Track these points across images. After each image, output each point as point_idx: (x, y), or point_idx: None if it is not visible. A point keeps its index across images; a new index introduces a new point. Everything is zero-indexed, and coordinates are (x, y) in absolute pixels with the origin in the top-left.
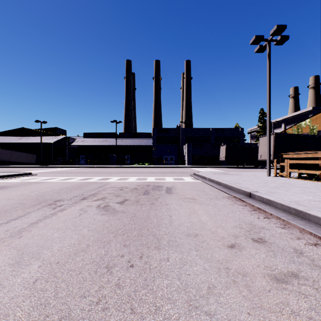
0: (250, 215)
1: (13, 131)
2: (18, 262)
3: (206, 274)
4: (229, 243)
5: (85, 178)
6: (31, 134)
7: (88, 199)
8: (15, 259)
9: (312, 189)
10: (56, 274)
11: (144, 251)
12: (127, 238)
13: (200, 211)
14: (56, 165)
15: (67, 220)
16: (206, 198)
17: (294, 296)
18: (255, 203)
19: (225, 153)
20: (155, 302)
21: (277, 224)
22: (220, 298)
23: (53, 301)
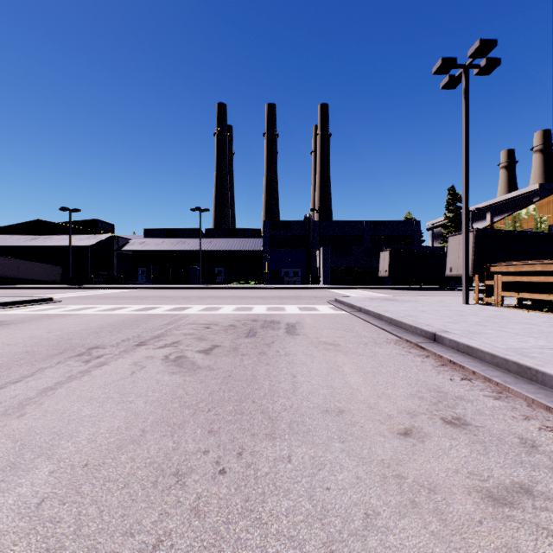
0: (436, 374)
1: (21, 225)
2: (13, 464)
3: (361, 487)
4: (401, 426)
5: (144, 308)
6: (53, 231)
7: (148, 345)
8: (8, 457)
9: (544, 328)
10: (82, 487)
11: (246, 443)
12: (215, 418)
13: (347, 367)
14: (97, 284)
15: (108, 383)
16: (358, 343)
17: (527, 532)
18: (444, 353)
19: (388, 263)
20: (265, 545)
21: (486, 392)
22: (389, 536)
23: (71, 543)
